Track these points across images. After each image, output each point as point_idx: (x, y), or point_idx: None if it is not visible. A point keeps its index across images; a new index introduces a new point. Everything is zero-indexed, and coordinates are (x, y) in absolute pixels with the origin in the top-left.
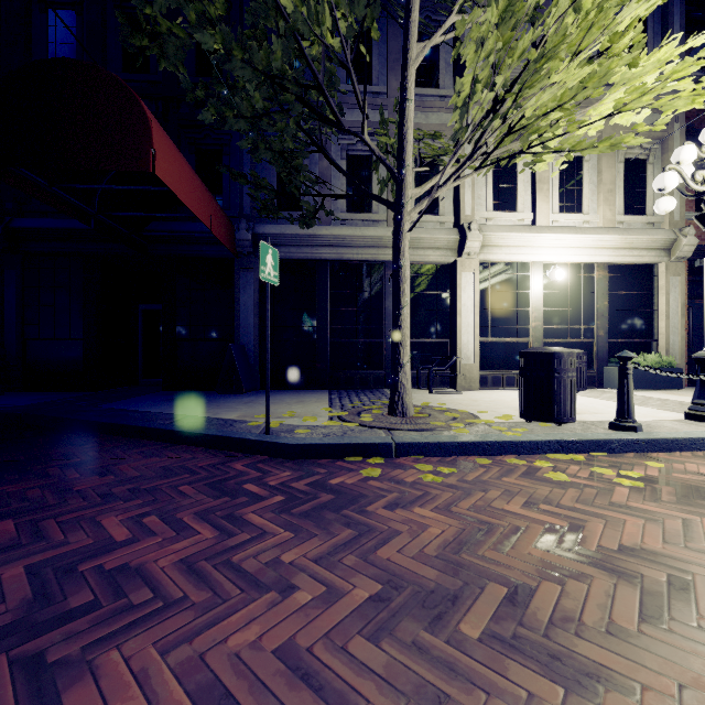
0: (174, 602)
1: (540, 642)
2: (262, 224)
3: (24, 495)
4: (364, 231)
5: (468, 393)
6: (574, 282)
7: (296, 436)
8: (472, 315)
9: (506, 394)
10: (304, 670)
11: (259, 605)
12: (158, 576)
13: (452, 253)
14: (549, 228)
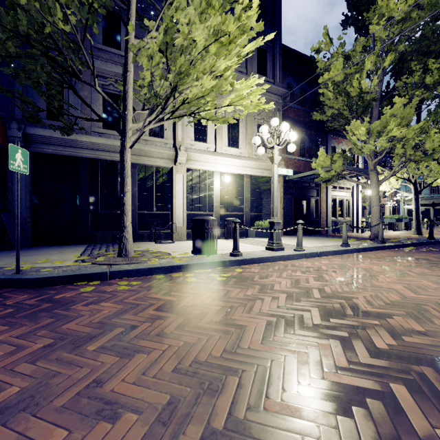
0: None
1: (124, 345)
2: (33, 127)
3: None
4: (114, 142)
5: (178, 243)
6: (235, 183)
7: (41, 273)
8: (182, 198)
9: None
10: None
11: None
12: None
13: (171, 162)
14: (222, 154)
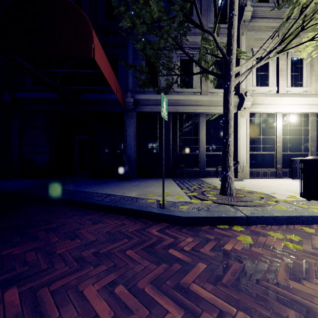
0: None
1: None
2: (138, 94)
3: (24, 257)
4: (189, 97)
5: (246, 180)
6: (298, 123)
7: (181, 210)
8: (245, 140)
9: (267, 181)
10: None
11: None
12: None
13: (234, 108)
14: (286, 94)
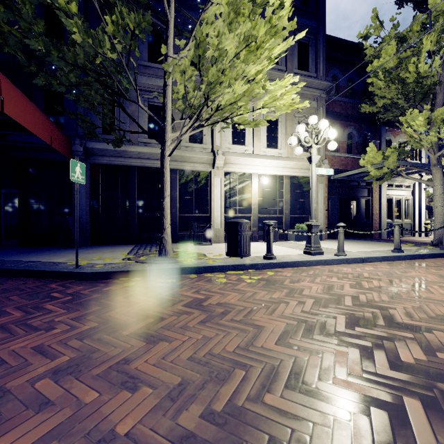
0: None
1: (152, 333)
2: (91, 141)
3: None
4: (157, 151)
5: (216, 244)
6: (274, 185)
7: (94, 269)
8: (220, 201)
9: None
10: (43, 351)
11: (33, 335)
12: None
13: (209, 166)
14: (260, 156)
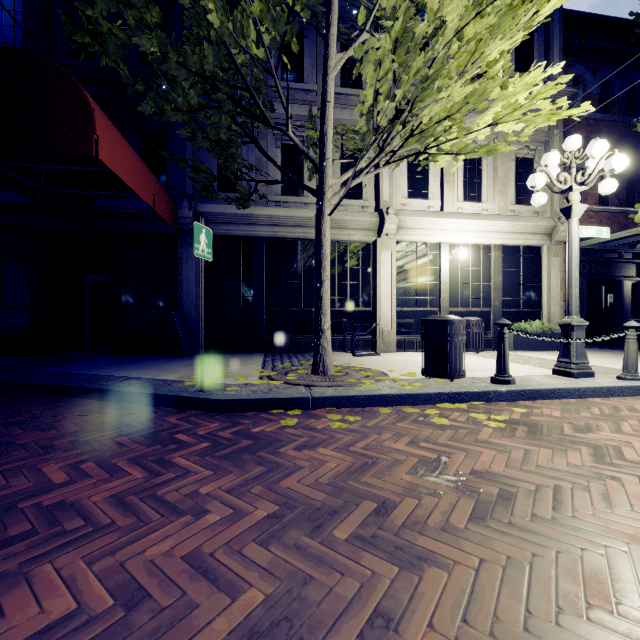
0: (103, 527)
1: (391, 539)
2: (203, 203)
3: None
4: (296, 213)
5: (386, 355)
6: (475, 260)
7: (227, 393)
8: (390, 288)
9: (417, 356)
10: (205, 568)
11: (175, 525)
12: (90, 509)
13: (373, 234)
14: (454, 214)
